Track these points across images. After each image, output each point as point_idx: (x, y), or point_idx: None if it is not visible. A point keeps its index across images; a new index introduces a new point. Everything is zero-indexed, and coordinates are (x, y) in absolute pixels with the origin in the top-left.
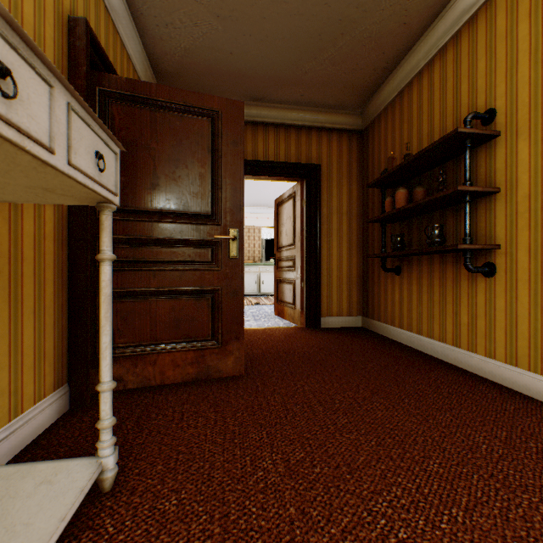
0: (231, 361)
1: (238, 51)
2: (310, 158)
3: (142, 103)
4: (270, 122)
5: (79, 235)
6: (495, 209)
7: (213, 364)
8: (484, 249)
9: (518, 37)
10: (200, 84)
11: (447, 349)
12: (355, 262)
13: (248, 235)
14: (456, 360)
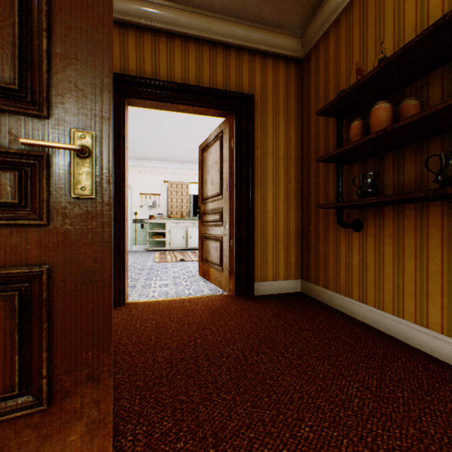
0: (77, 432)
1: None
2: (241, 87)
3: None
4: (190, 34)
5: None
6: None
7: None
8: None
9: None
10: None
11: None
12: (293, 215)
13: (176, 190)
14: None
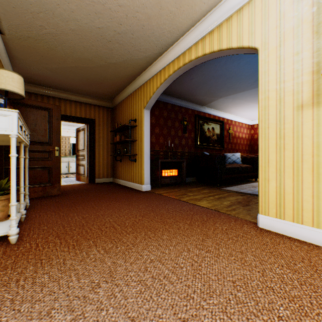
0: (56, 190)
1: (58, 79)
2: (91, 116)
3: (22, 104)
4: (73, 100)
5: (1, 149)
6: (137, 145)
7: (49, 191)
8: (133, 155)
9: (139, 104)
10: (39, 83)
11: (130, 183)
12: (110, 157)
13: (62, 141)
14: (131, 186)
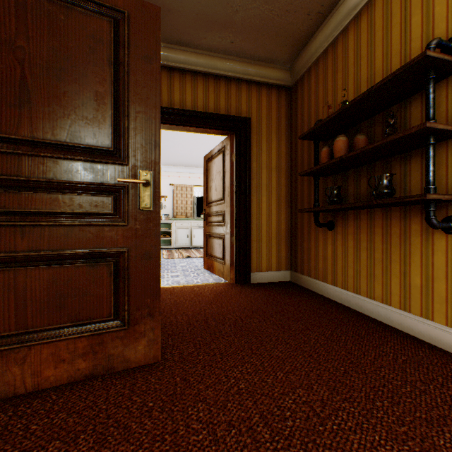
0: (142, 345)
1: None
2: (240, 111)
3: None
4: (198, 70)
5: None
6: None
7: (116, 352)
8: (451, 200)
9: None
10: None
11: (393, 313)
12: (283, 217)
13: (181, 193)
14: (405, 325)
